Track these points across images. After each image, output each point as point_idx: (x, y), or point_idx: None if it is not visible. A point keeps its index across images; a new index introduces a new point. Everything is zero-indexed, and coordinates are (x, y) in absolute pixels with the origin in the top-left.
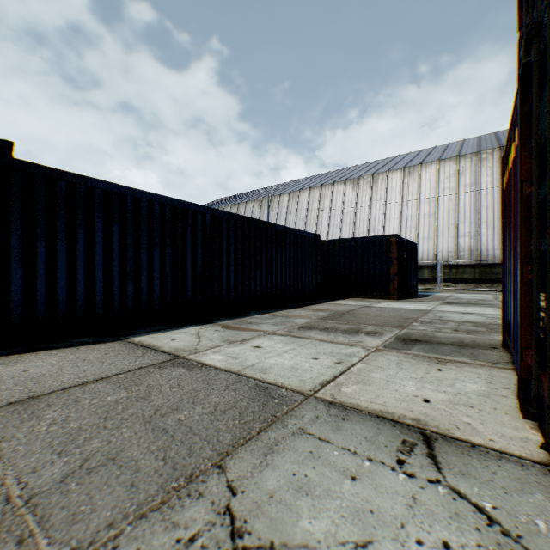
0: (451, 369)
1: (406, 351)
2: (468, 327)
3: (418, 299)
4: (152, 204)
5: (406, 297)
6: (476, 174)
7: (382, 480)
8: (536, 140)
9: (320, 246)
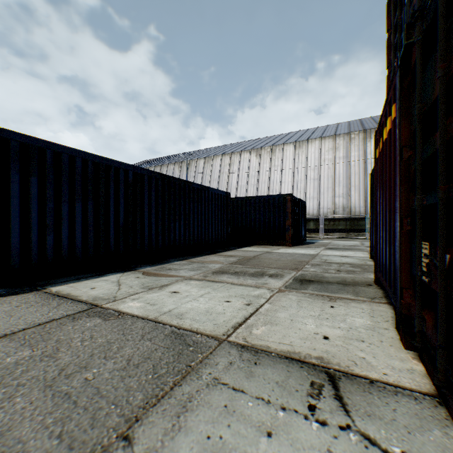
0: (341, 306)
1: (304, 291)
2: (348, 268)
3: (307, 245)
4: (74, 159)
5: (298, 244)
6: (347, 149)
7: (298, 433)
8: (419, 109)
9: (231, 202)
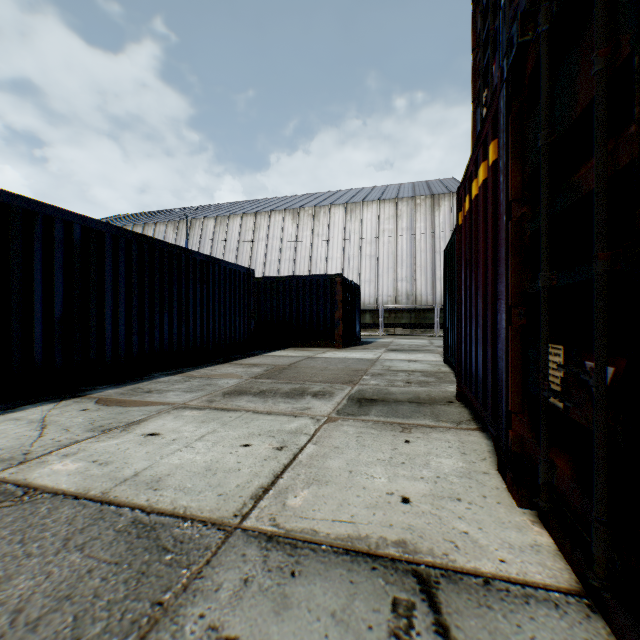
0: (420, 439)
1: (365, 418)
2: (419, 378)
3: (363, 346)
4: None
5: (350, 345)
6: (412, 218)
7: None
8: (546, 137)
9: (255, 284)
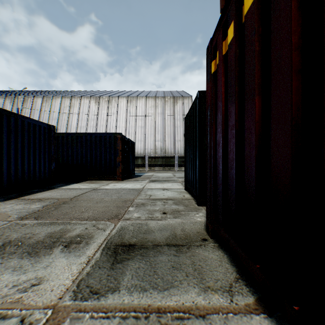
0: None
1: (111, 299)
2: (172, 206)
3: (135, 179)
4: None
5: (127, 178)
6: (164, 108)
7: None
8: None
9: (60, 137)
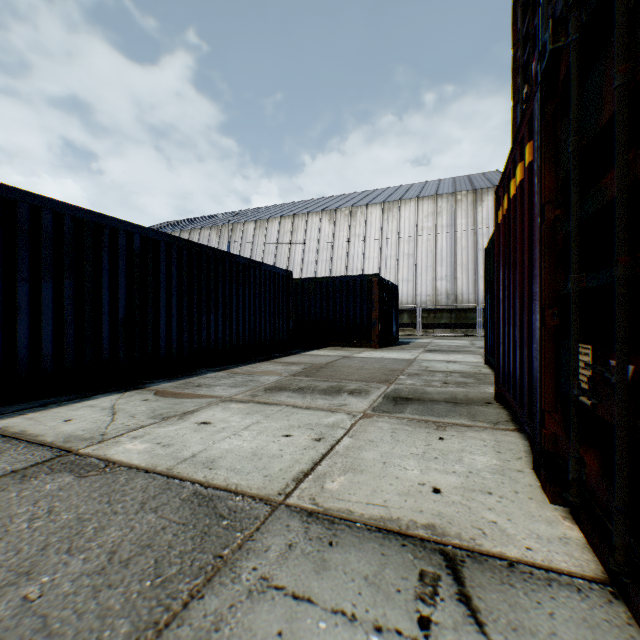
0: (454, 437)
1: (400, 415)
2: (457, 379)
3: (400, 347)
4: (39, 211)
5: (387, 345)
6: (453, 215)
7: None
8: (576, 143)
9: (293, 285)
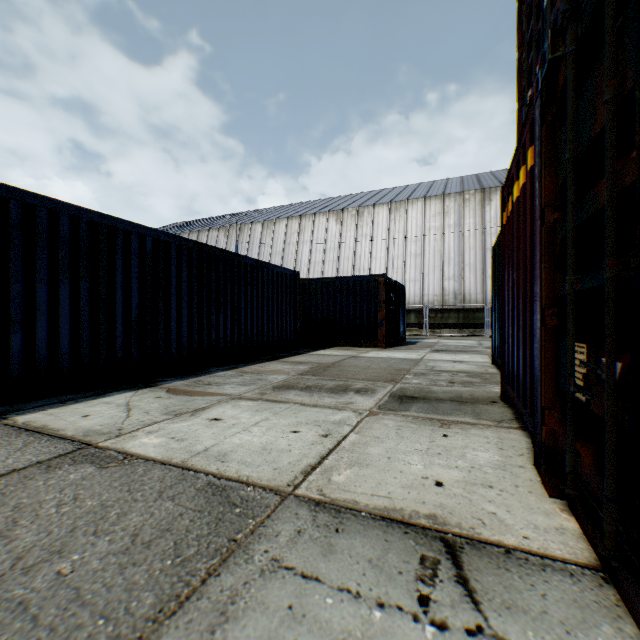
0: (458, 434)
1: (405, 413)
2: (463, 378)
3: (407, 347)
4: (57, 215)
5: (394, 345)
6: (460, 214)
7: None
8: (572, 150)
9: (300, 285)
